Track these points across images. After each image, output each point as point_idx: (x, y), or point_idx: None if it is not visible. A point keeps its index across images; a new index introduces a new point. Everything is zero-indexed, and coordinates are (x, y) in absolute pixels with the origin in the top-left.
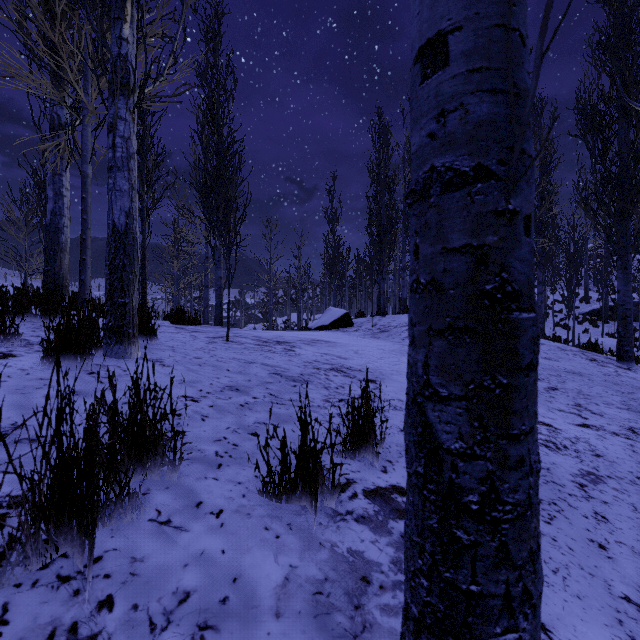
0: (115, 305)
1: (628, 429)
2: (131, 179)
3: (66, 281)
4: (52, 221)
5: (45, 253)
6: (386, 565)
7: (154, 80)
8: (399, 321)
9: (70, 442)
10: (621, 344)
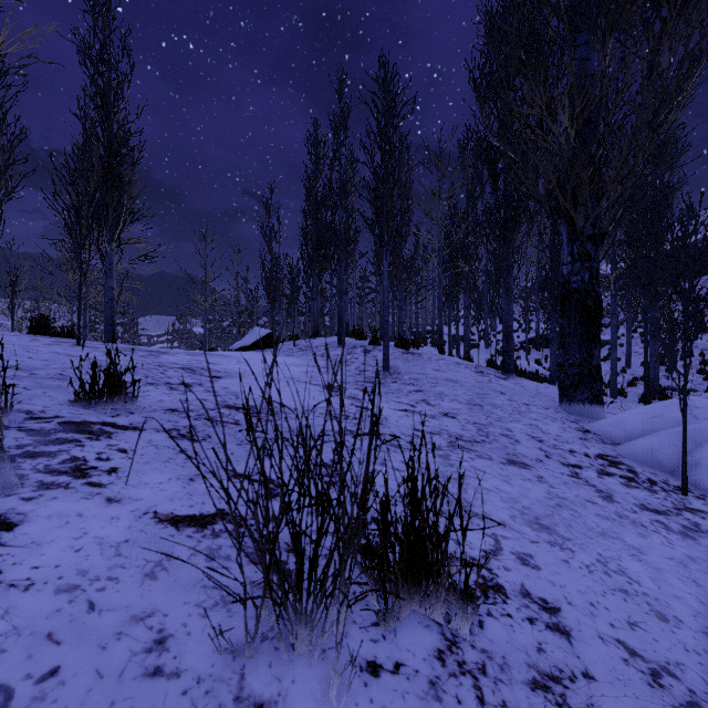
0: None
1: (443, 413)
2: None
3: None
4: None
5: None
6: (8, 446)
7: None
8: (323, 341)
9: None
10: (505, 358)
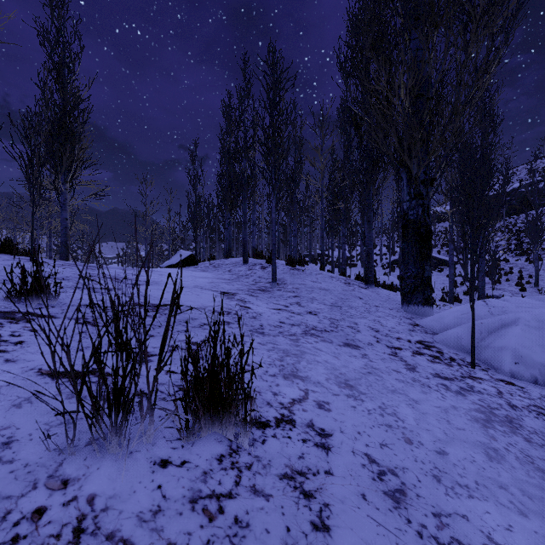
0: None
1: (309, 312)
2: None
3: None
4: None
5: None
6: None
7: None
8: (232, 260)
9: None
10: (367, 273)
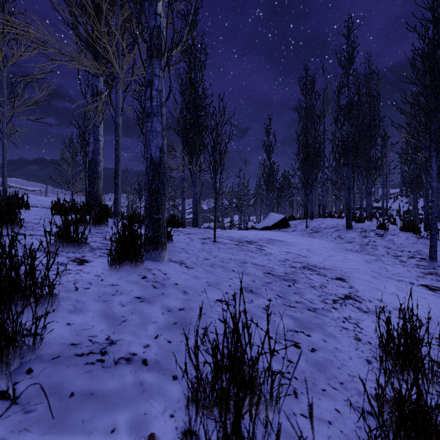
0: (153, 220)
1: None
2: (163, 122)
3: (101, 198)
4: (93, 158)
5: (88, 179)
6: None
7: (176, 45)
8: (327, 224)
9: (231, 436)
10: None
